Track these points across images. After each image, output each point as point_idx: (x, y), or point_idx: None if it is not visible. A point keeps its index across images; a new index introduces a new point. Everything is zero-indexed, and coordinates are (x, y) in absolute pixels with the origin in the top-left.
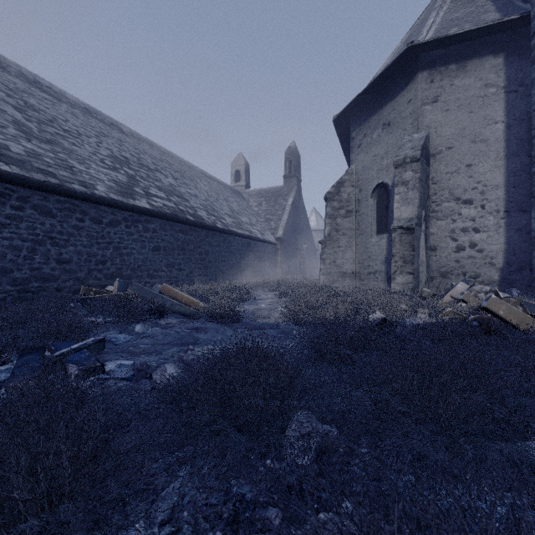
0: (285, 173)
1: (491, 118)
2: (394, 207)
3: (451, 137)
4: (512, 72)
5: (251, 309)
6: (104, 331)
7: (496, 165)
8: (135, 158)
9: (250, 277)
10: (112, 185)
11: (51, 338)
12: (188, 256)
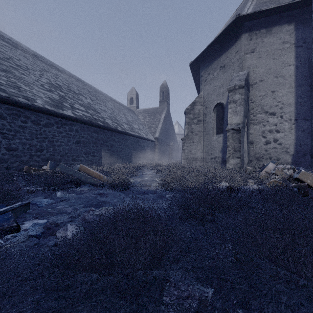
0: (160, 99)
1: (286, 62)
2: (228, 117)
3: (262, 74)
4: (299, 34)
5: (138, 181)
6: (34, 196)
7: (290, 91)
8: (66, 86)
9: (139, 161)
10: (48, 100)
11: None
12: (99, 147)
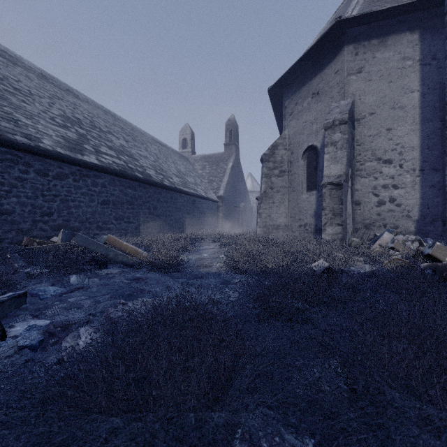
0: (225, 141)
1: (408, 87)
2: (324, 165)
3: (374, 104)
4: (426, 47)
5: (194, 259)
6: (36, 283)
7: (413, 129)
8: (88, 120)
9: (195, 230)
10: (60, 140)
11: None
12: (137, 210)
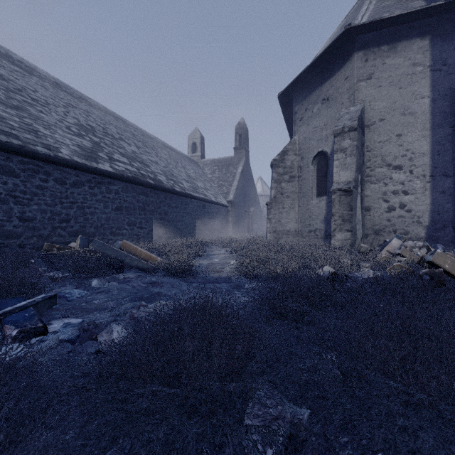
0: (235, 145)
1: (418, 93)
2: (333, 172)
3: (383, 110)
4: (437, 53)
5: (205, 264)
6: (61, 286)
7: (423, 135)
8: (101, 127)
9: (205, 235)
10: (76, 149)
11: (2, 295)
12: (149, 215)
